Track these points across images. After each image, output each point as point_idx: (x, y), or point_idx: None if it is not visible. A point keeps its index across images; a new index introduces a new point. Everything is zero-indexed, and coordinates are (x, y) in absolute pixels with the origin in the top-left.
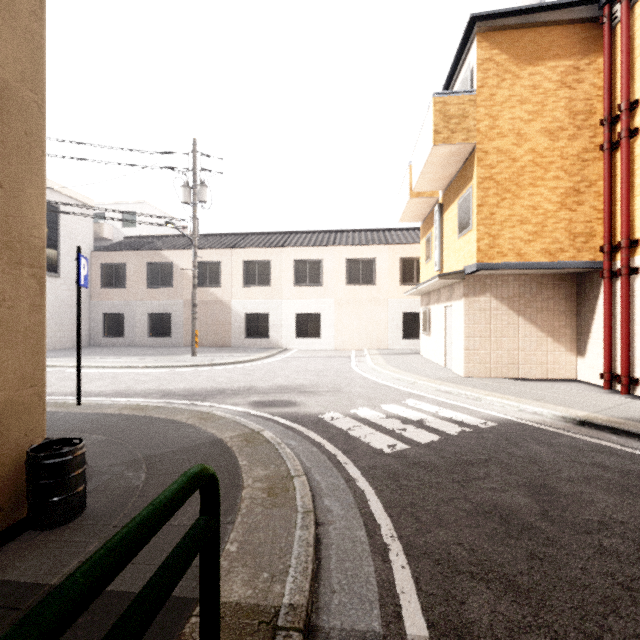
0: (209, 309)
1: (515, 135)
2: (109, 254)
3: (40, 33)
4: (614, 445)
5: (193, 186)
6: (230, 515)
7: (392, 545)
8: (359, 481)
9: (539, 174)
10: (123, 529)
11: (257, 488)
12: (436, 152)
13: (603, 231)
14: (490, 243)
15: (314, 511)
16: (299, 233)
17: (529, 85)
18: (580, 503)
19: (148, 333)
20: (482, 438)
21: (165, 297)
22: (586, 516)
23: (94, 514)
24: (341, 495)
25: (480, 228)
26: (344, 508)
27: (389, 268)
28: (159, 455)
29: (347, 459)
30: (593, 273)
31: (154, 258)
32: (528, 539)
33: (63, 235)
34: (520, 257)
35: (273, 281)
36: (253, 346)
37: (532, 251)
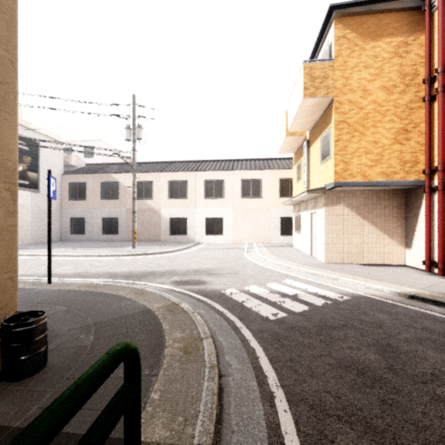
0: (144, 215)
1: (361, 90)
2: (74, 176)
3: (13, 8)
4: (437, 314)
5: (133, 128)
6: (155, 369)
7: (277, 393)
8: (251, 341)
9: (379, 118)
10: (43, 412)
11: (176, 347)
12: (305, 103)
13: (425, 159)
14: (344, 168)
15: (218, 365)
16: (208, 161)
17: (371, 55)
18: (416, 359)
19: (102, 232)
20: (340, 308)
21: (114, 206)
22: (421, 369)
23: (53, 368)
24: (238, 352)
25: (336, 157)
26: (240, 363)
27: (271, 186)
28: (104, 321)
29: (242, 324)
30: (417, 189)
31: (106, 179)
32: (379, 388)
33: (42, 163)
34: (365, 177)
35: (189, 195)
36: (175, 241)
37: (374, 173)
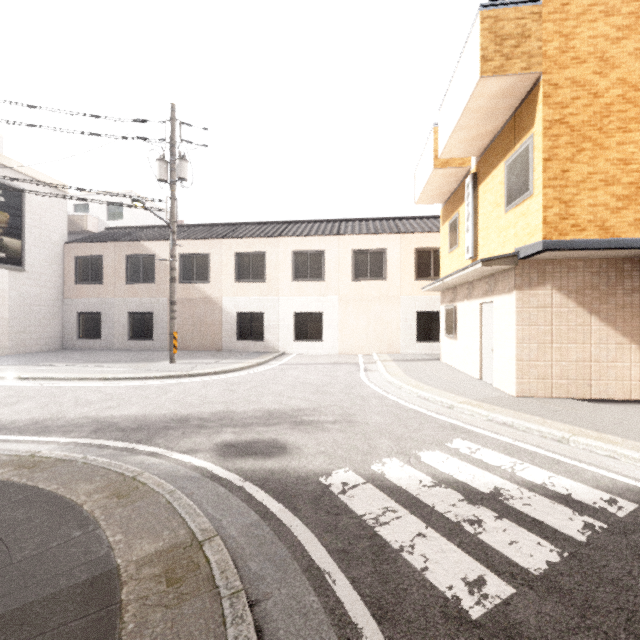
0: (196, 308)
1: (597, 60)
2: (84, 246)
3: None
4: None
5: (171, 160)
6: None
7: None
8: None
9: (632, 114)
10: None
11: None
12: (482, 90)
13: None
14: (561, 212)
15: None
16: (299, 223)
17: None
18: None
19: (128, 335)
20: None
21: (147, 294)
22: None
23: None
24: None
25: (547, 191)
26: None
27: (402, 260)
28: None
29: None
30: None
31: (134, 250)
32: None
33: (29, 223)
34: (605, 231)
35: (269, 276)
36: (246, 350)
37: (622, 223)
